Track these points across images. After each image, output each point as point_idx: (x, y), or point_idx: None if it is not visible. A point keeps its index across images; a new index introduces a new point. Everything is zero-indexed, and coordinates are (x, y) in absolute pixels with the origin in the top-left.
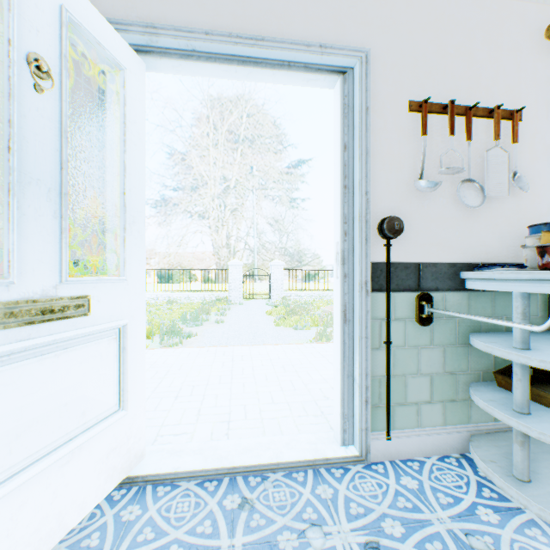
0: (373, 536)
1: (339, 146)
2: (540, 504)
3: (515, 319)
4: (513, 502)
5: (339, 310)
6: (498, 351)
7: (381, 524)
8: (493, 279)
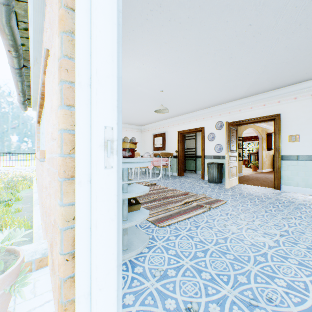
0: (184, 311)
1: (115, 23)
2: (140, 246)
3: (126, 179)
4: (126, 261)
5: (117, 202)
6: (128, 196)
7: (173, 308)
8: (128, 162)
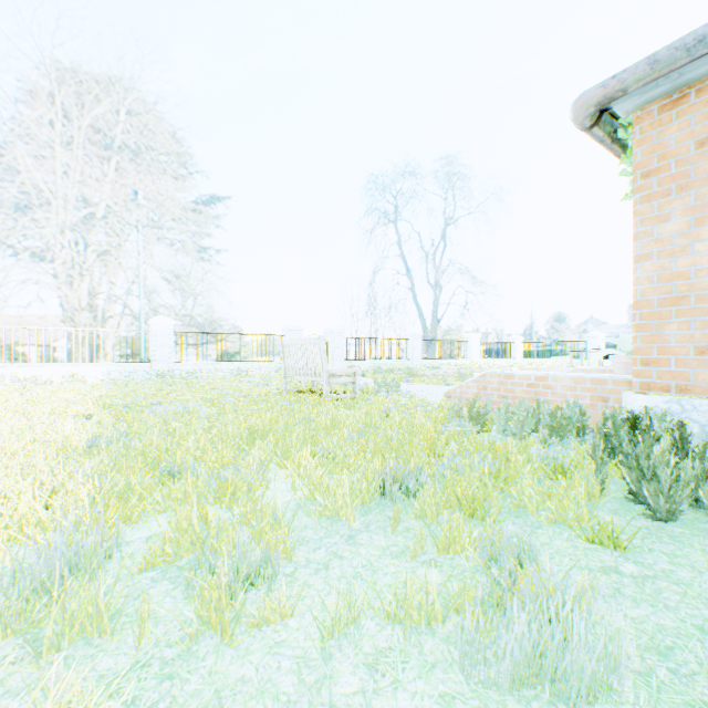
0: None
1: None
2: None
3: None
4: None
5: None
6: None
7: None
8: None
